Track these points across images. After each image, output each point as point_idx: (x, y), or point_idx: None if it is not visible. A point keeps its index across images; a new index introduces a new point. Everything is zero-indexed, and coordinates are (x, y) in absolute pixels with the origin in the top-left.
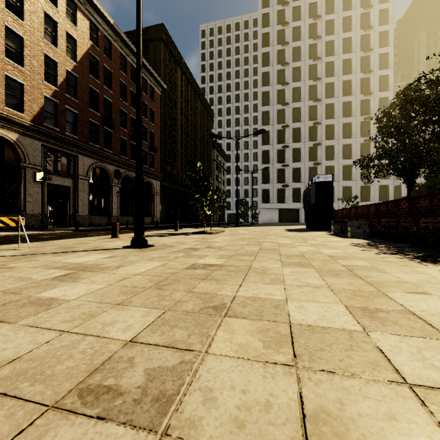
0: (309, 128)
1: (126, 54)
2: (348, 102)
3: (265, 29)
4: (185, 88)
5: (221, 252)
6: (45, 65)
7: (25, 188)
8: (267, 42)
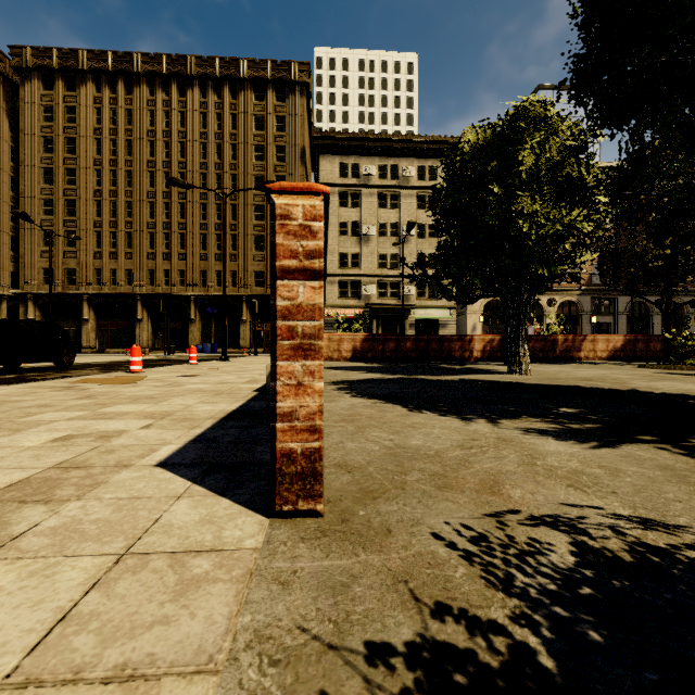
0: None
1: None
2: None
3: None
4: None
5: None
6: None
7: (581, 327)
8: None
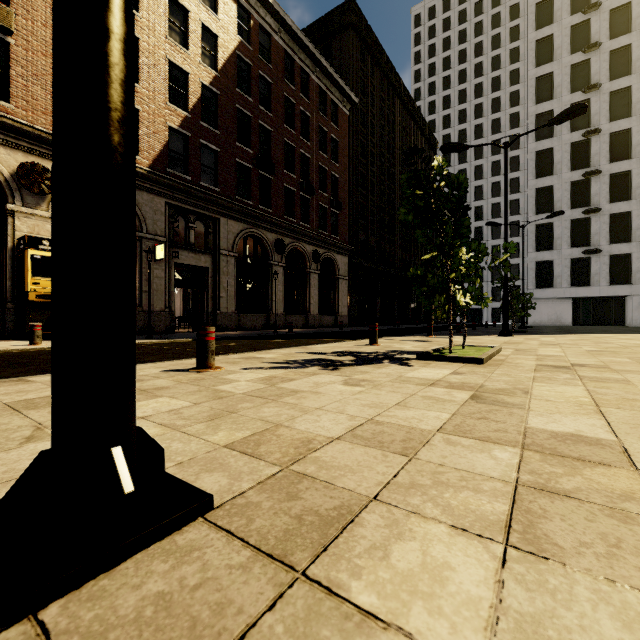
0: None
1: (293, 53)
2: None
3: None
4: (388, 102)
5: None
6: (176, 85)
7: (142, 270)
8: None
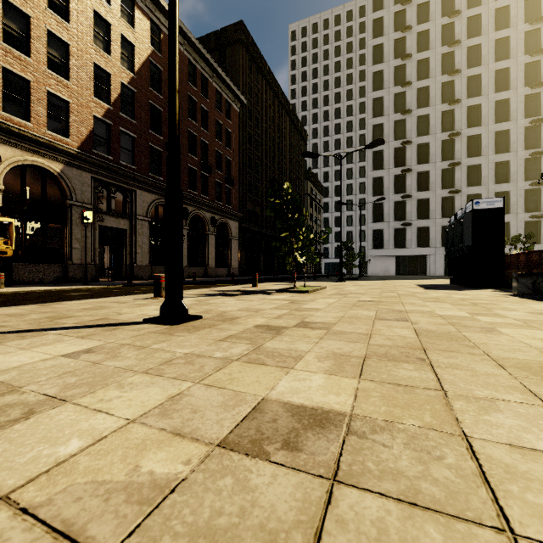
0: (441, 142)
1: (195, 61)
2: (503, 101)
3: (377, 14)
4: (270, 103)
5: (332, 344)
6: (98, 80)
7: (72, 231)
8: (379, 31)
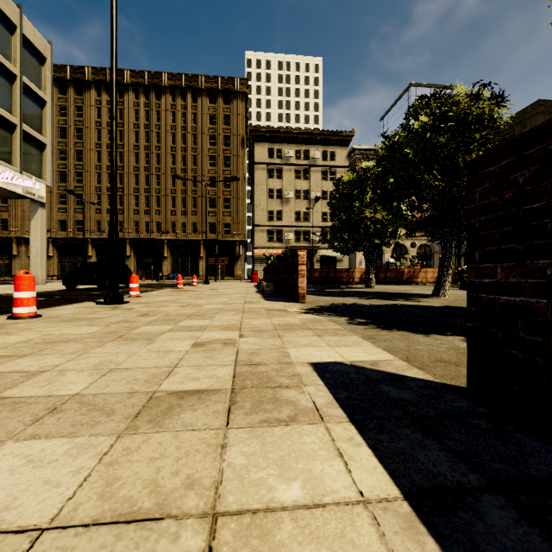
0: None
1: None
2: None
3: None
4: None
5: None
6: None
7: (433, 262)
8: None
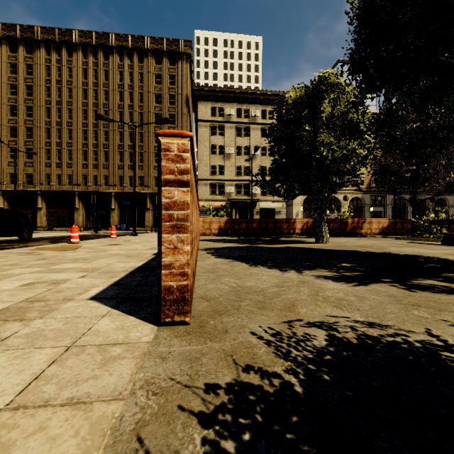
0: None
1: None
2: None
3: None
4: None
5: None
6: None
7: (364, 214)
8: None
